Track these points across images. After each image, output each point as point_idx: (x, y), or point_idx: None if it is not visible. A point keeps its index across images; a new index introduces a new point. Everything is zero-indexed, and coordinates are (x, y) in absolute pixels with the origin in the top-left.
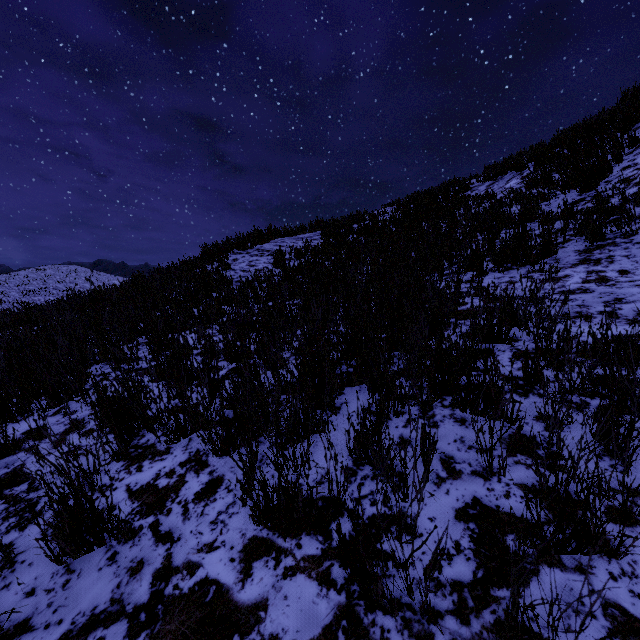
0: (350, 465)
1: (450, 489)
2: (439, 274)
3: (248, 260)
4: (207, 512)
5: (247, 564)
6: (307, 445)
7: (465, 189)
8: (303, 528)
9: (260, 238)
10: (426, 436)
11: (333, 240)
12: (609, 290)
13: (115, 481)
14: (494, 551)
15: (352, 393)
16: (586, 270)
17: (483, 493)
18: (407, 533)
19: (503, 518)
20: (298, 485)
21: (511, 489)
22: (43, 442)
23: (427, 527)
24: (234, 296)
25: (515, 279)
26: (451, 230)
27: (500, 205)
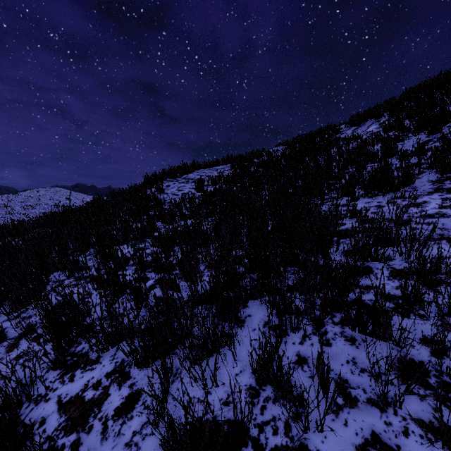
0: (253, 384)
1: (348, 419)
2: (321, 199)
3: (177, 186)
4: (123, 431)
5: None
6: (214, 369)
7: (336, 132)
8: None
9: (186, 170)
10: (324, 365)
11: (239, 171)
12: None
13: (49, 391)
14: None
15: (254, 306)
16: (441, 197)
17: (381, 427)
18: None
19: None
20: (204, 418)
21: (409, 425)
22: (0, 346)
23: None
24: (165, 215)
25: (382, 204)
26: (328, 164)
27: (365, 145)
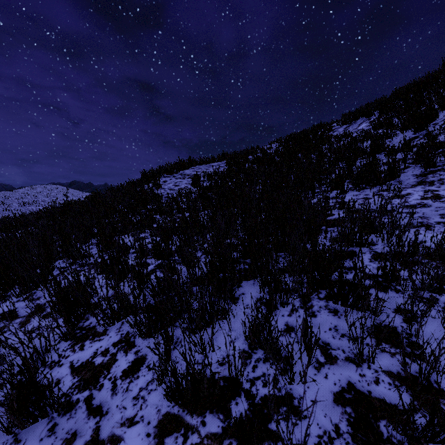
0: (246, 348)
1: (328, 373)
2: (312, 192)
3: (174, 181)
4: (131, 388)
5: (160, 440)
6: (211, 334)
7: (328, 130)
8: (207, 406)
9: (183, 166)
10: (308, 328)
11: (234, 167)
12: (443, 205)
13: (62, 358)
14: (369, 436)
15: (248, 286)
16: (423, 189)
17: (356, 378)
18: (293, 414)
19: (375, 403)
20: (203, 371)
21: (380, 375)
22: (13, 323)
23: (310, 409)
24: (163, 208)
25: (369, 196)
26: (320, 160)
27: (355, 141)
